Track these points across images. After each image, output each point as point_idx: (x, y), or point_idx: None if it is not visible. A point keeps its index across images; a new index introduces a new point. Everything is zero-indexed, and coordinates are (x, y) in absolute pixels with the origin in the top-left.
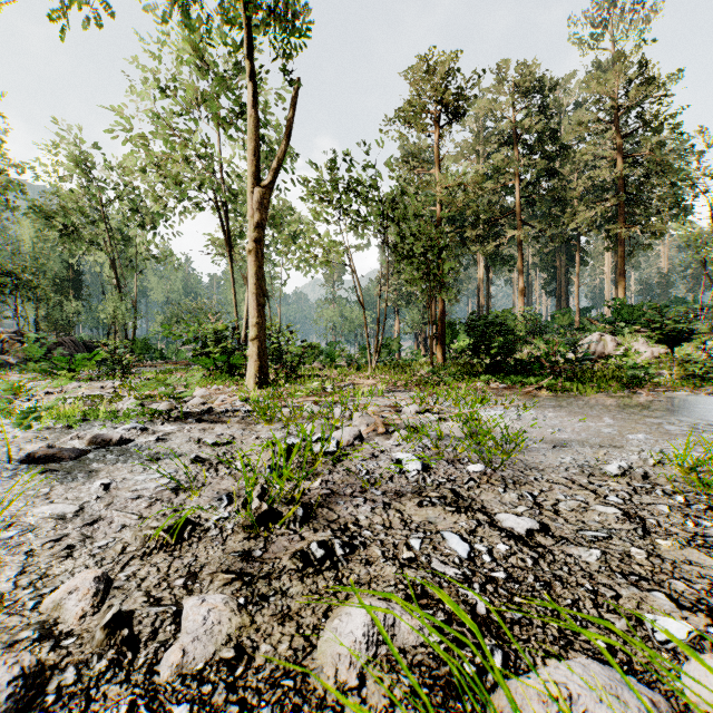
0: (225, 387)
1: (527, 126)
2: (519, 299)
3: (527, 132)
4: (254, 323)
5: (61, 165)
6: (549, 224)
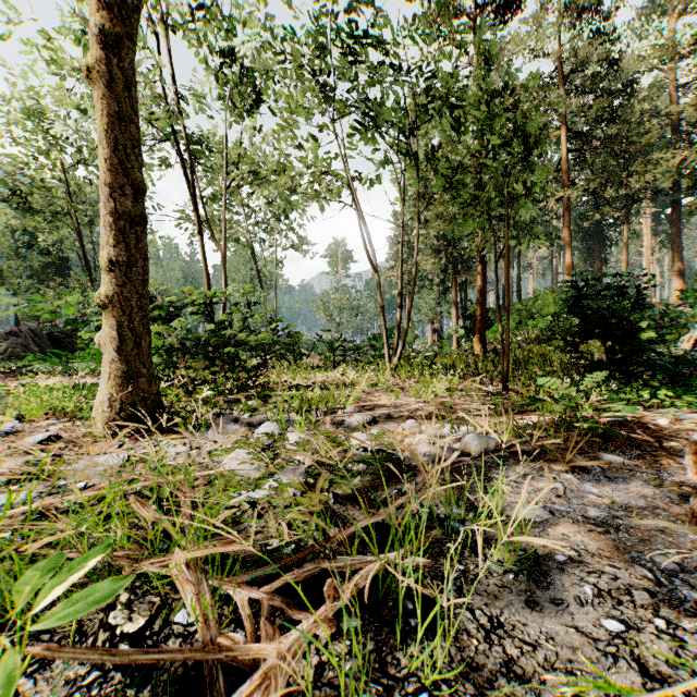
0: (60, 421)
1: (582, 54)
2: (566, 277)
3: (580, 64)
4: (106, 262)
5: (8, 117)
6: (605, 183)
